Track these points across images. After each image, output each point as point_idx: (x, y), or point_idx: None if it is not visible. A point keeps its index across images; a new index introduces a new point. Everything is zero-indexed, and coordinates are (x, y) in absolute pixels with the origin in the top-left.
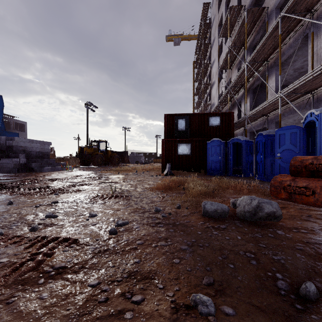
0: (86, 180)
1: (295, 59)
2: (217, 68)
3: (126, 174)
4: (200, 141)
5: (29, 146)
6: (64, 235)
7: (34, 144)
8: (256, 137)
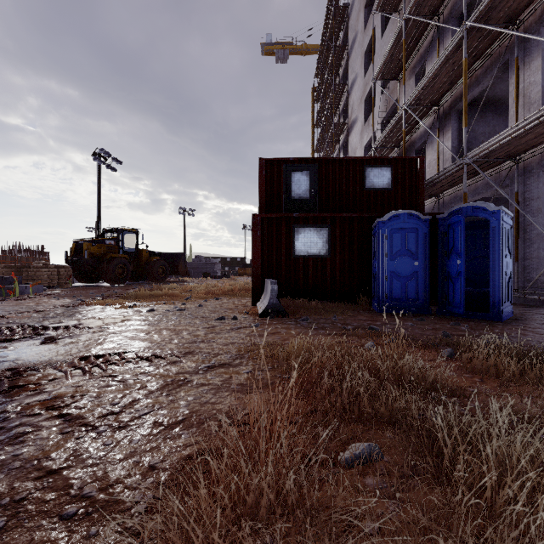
0: None
1: None
2: (361, 91)
3: (147, 310)
4: (354, 220)
5: None
6: None
7: None
8: None
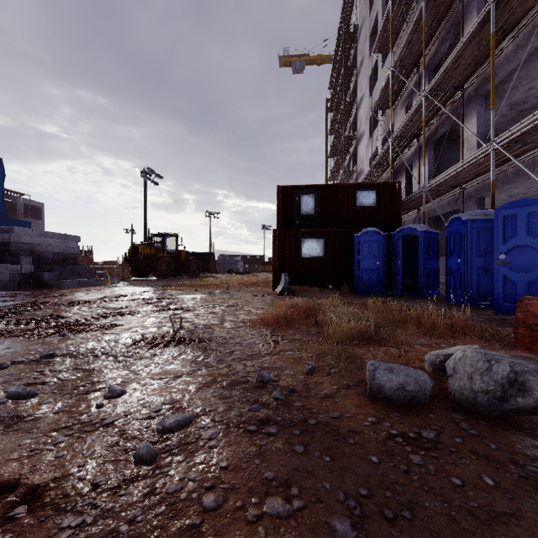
0: (135, 305)
1: (513, 85)
2: (367, 109)
3: (208, 292)
4: (342, 233)
5: (41, 243)
6: (10, 468)
7: (50, 240)
8: (448, 224)
